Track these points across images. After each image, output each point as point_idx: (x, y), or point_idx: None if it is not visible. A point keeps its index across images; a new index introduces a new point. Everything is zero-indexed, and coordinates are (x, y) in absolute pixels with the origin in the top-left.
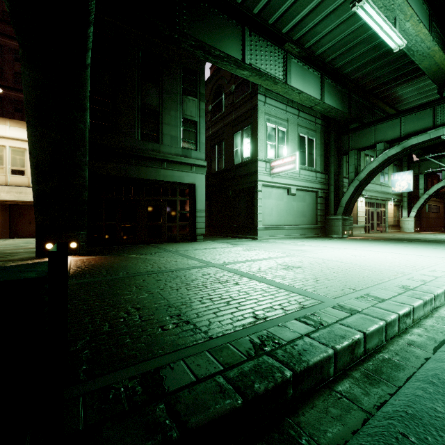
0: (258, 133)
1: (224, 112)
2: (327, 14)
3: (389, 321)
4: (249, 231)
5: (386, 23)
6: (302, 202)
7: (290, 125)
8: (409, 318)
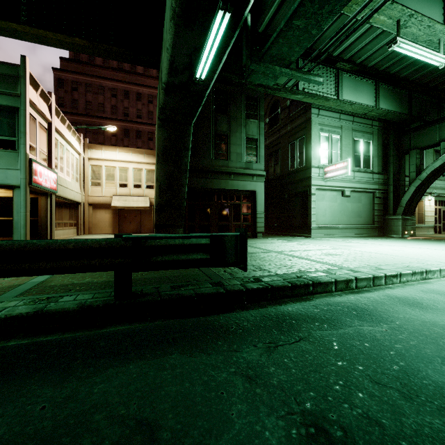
0: (311, 143)
1: (280, 125)
2: (376, 35)
3: (376, 276)
4: (304, 230)
5: (425, 51)
6: (357, 203)
7: (344, 131)
8: (395, 278)
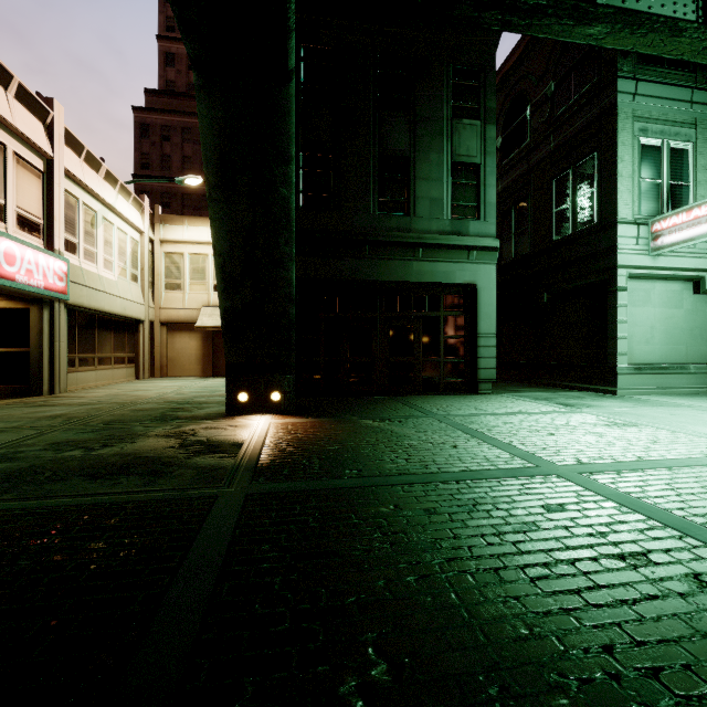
0: (617, 165)
1: (529, 143)
2: None
3: None
4: (593, 375)
5: None
6: None
7: (702, 133)
8: None
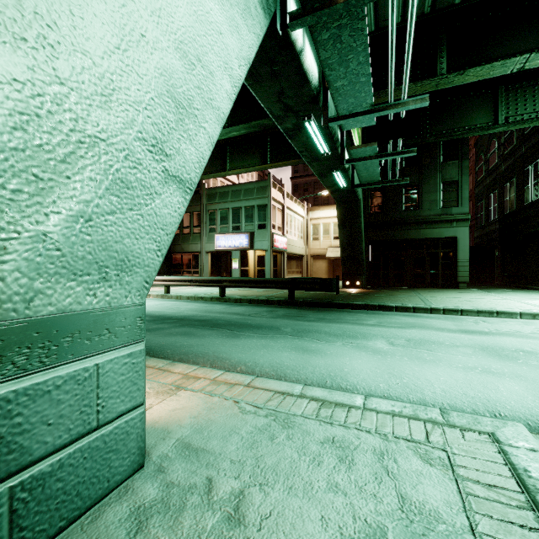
0: None
1: (514, 145)
2: None
3: (433, 308)
4: (538, 281)
5: None
6: None
7: None
8: (456, 312)
